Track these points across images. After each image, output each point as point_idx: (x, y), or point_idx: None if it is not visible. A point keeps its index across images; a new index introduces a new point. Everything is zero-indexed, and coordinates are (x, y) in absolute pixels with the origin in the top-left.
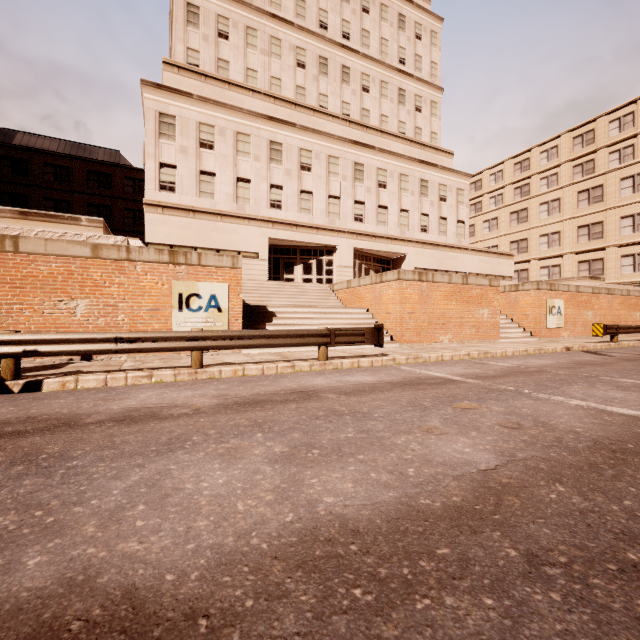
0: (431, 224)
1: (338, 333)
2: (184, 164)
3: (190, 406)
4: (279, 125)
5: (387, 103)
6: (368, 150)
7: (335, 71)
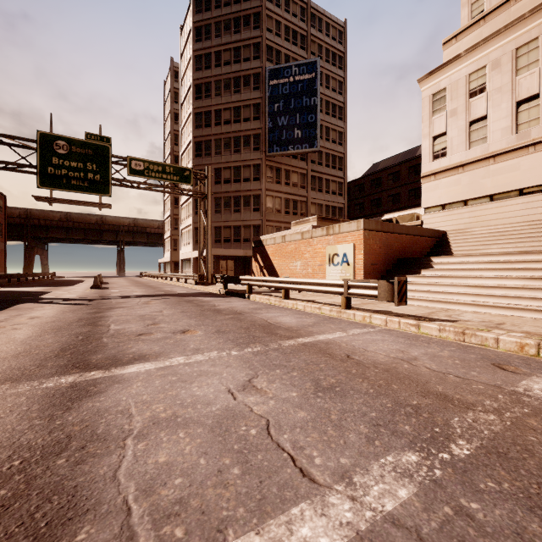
0: None
1: (351, 284)
2: (453, 126)
3: (214, 307)
4: None
5: None
6: None
7: None
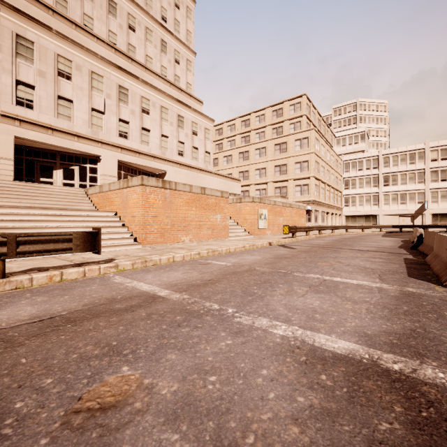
0: (186, 150)
1: (24, 240)
2: None
3: None
4: (29, 21)
5: (151, 47)
6: (132, 78)
7: None
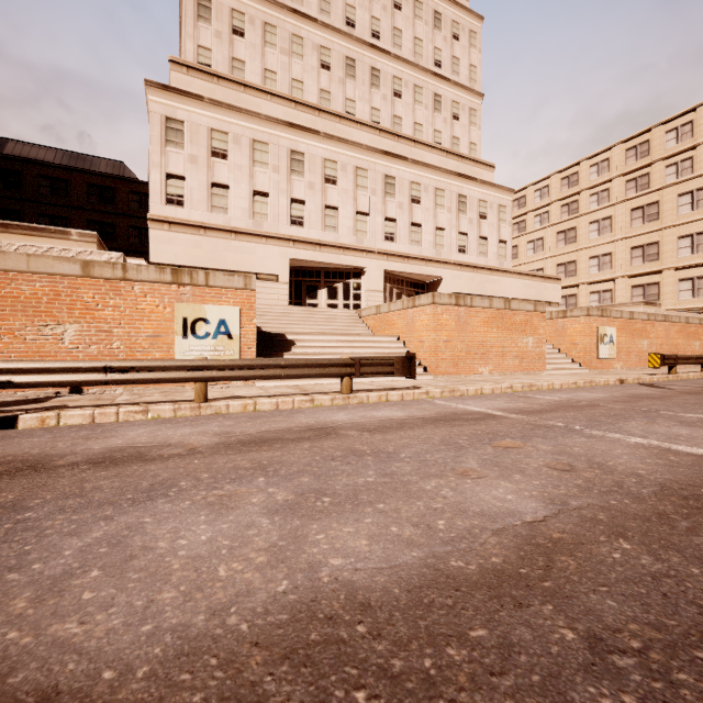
0: (470, 244)
1: (364, 363)
2: (194, 175)
3: (185, 445)
4: (301, 133)
5: (421, 110)
6: (400, 161)
7: (363, 74)
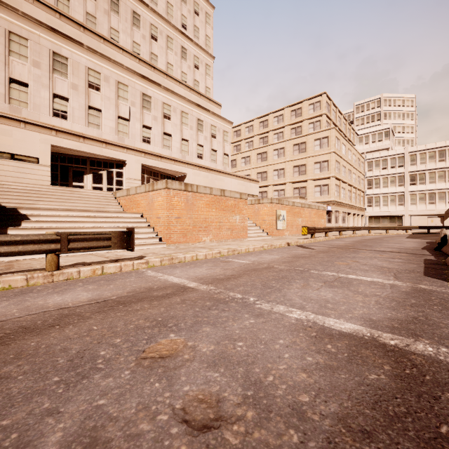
0: (205, 153)
1: (73, 238)
2: None
3: None
4: (64, 39)
5: (172, 55)
6: (155, 86)
7: (126, 13)
